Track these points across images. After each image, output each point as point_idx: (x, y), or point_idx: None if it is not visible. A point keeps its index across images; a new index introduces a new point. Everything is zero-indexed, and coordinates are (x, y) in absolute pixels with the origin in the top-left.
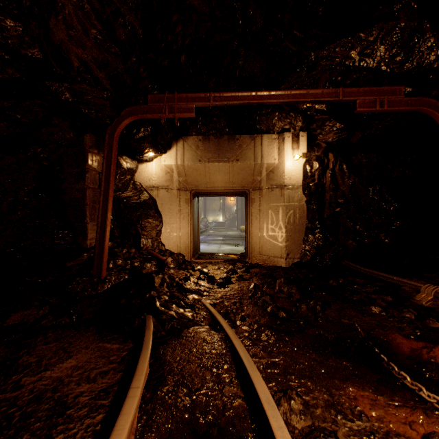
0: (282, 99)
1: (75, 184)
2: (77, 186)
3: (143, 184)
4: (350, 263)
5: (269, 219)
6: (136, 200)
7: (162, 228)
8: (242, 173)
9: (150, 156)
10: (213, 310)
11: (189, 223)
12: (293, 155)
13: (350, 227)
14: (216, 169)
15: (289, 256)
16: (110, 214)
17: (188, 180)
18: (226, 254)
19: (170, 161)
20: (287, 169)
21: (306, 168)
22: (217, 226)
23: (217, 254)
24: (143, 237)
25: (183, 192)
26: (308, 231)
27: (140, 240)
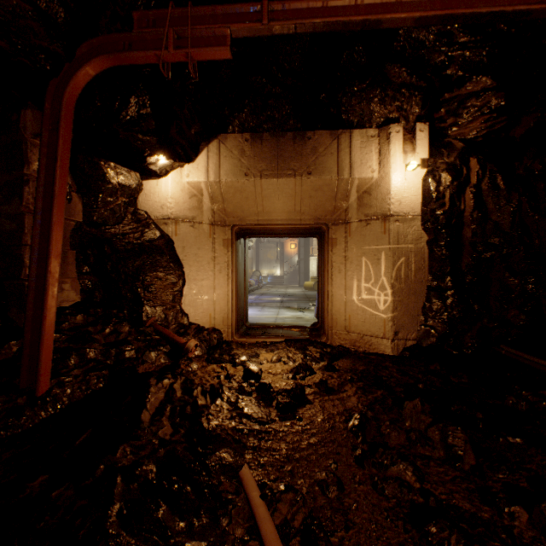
0: (419, 11)
1: (3, 204)
2: (8, 210)
3: (151, 215)
4: (521, 353)
5: (362, 272)
6: (136, 240)
7: (184, 287)
8: (317, 195)
9: (161, 166)
10: (270, 534)
11: (230, 280)
12: (406, 163)
13: (514, 286)
14: (273, 190)
15: (398, 335)
16: (58, 262)
17: (227, 208)
18: (289, 326)
19: (197, 176)
20: (395, 186)
21: (429, 184)
22: (273, 282)
23: (274, 327)
24: (147, 304)
25: (219, 228)
26: (432, 293)
27: (142, 309)
